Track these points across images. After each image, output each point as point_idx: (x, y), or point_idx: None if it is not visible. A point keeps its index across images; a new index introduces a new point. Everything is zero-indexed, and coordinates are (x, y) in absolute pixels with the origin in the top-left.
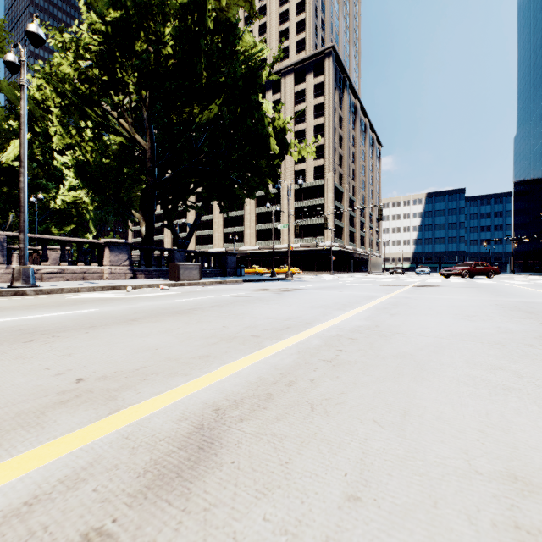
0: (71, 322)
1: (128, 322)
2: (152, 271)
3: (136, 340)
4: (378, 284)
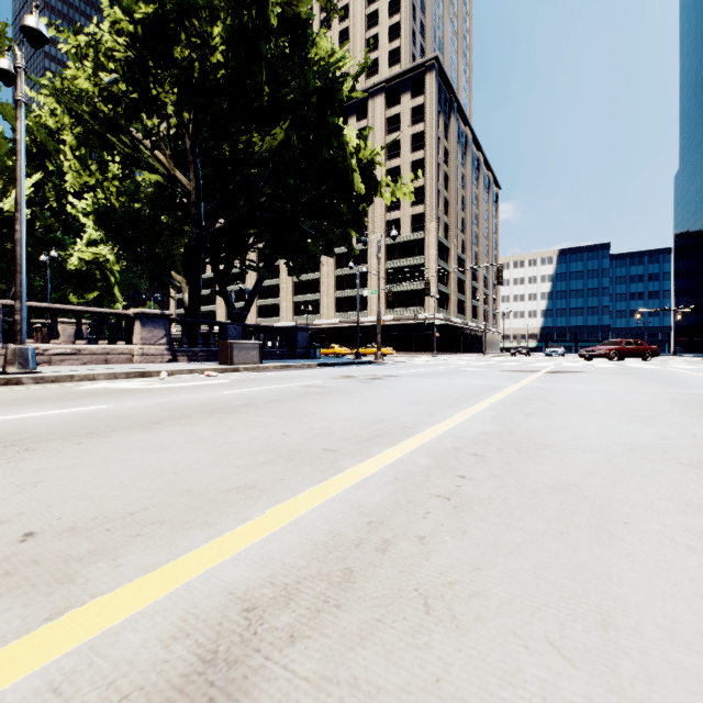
0: (64, 425)
1: (146, 425)
2: (197, 352)
3: (148, 457)
4: (498, 369)
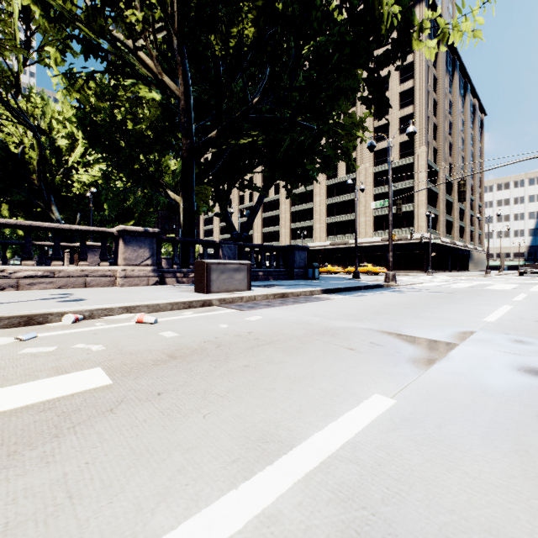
0: None
1: None
2: (189, 272)
3: None
4: None
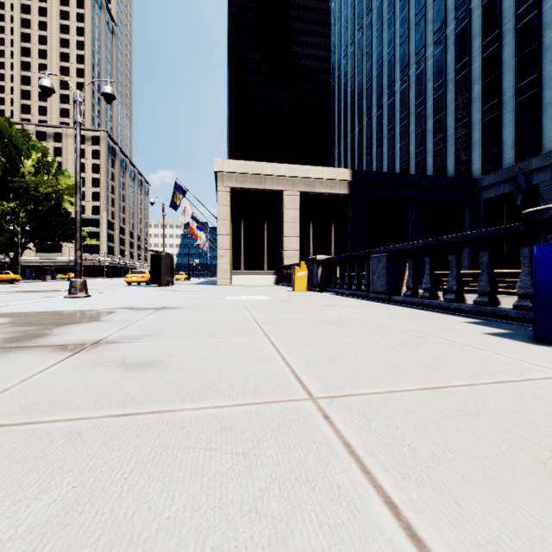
0: None
1: None
2: None
3: None
4: None
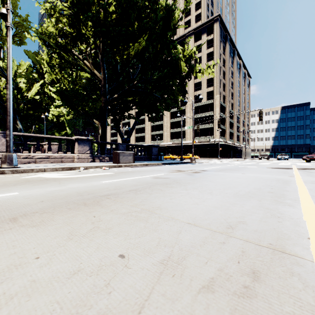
0: None
1: None
2: (104, 157)
3: None
4: (263, 166)
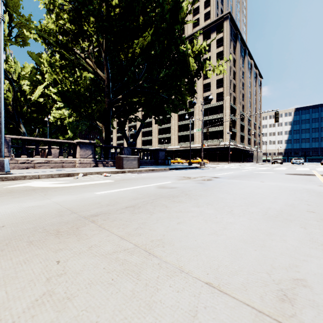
0: None
1: None
2: (108, 161)
3: None
4: (280, 172)
